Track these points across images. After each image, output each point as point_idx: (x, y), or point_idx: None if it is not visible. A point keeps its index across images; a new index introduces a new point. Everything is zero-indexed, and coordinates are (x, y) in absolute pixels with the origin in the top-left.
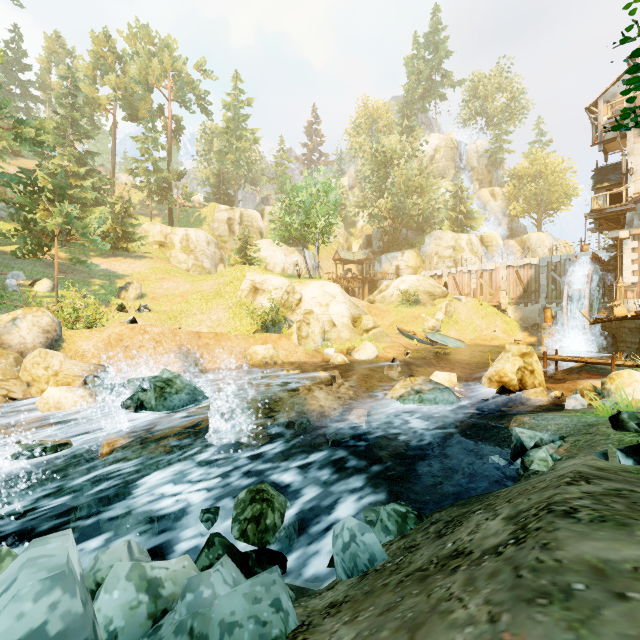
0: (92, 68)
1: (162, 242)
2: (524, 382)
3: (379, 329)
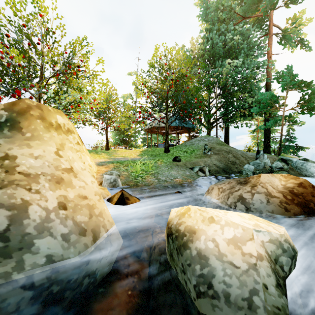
0: None
1: None
2: None
3: None
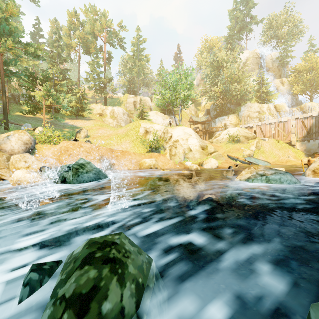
0: (68, 29)
1: (101, 113)
2: None
3: (217, 153)
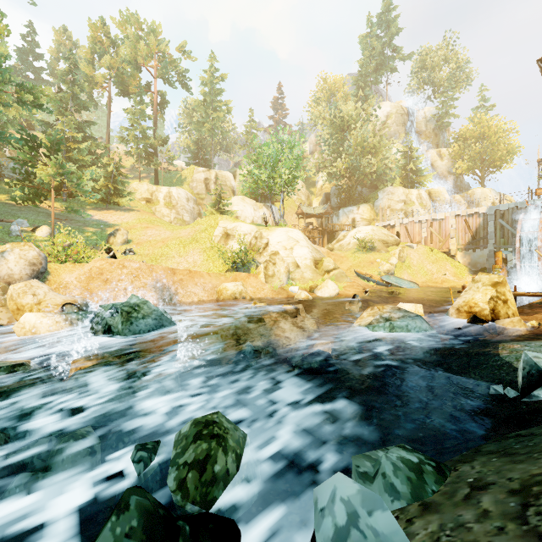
0: (90, 52)
1: (148, 199)
2: (497, 312)
3: (339, 270)
